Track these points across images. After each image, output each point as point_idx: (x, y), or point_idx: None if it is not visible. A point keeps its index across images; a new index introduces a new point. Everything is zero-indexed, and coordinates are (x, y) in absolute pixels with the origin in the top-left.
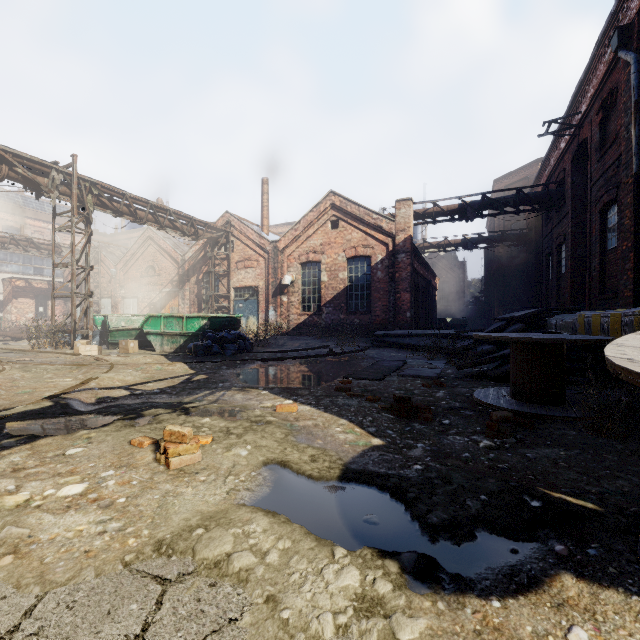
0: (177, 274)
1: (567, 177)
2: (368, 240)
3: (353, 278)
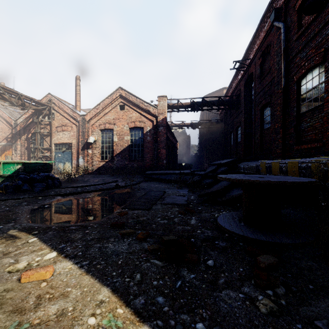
0: (11, 133)
1: (241, 93)
2: (142, 118)
3: (133, 140)
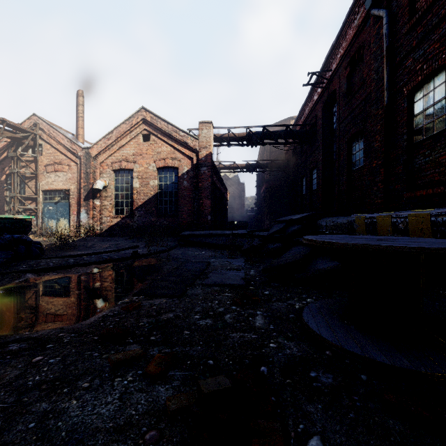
0: None
1: (318, 120)
2: (176, 154)
3: (163, 186)
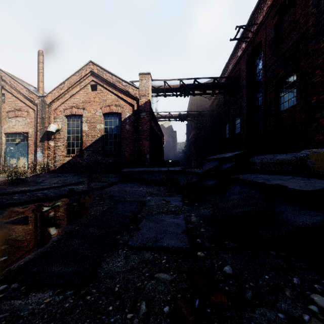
0: None
1: (242, 73)
2: (119, 101)
3: (108, 129)
